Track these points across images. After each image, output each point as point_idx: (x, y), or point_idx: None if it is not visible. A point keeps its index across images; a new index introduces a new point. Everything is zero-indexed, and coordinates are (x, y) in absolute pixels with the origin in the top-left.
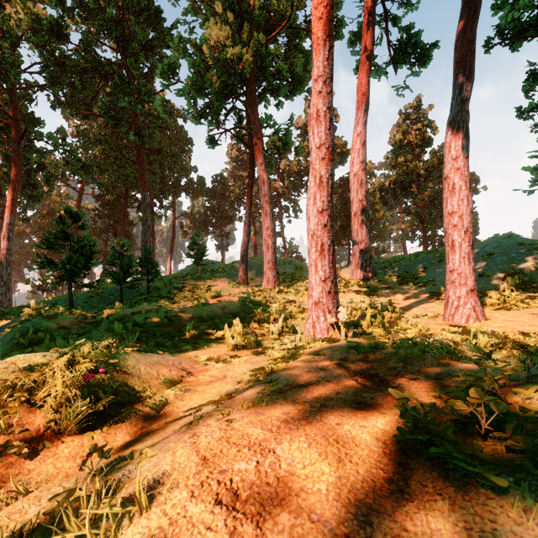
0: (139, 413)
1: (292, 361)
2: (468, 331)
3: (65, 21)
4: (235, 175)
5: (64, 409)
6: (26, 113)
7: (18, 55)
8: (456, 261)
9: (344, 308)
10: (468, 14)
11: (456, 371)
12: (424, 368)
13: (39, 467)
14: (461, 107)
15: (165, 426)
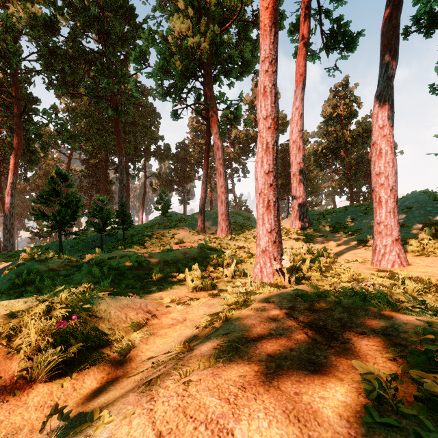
0: (106, 357)
1: (245, 308)
2: (395, 276)
3: (56, 18)
4: (195, 142)
5: (36, 358)
6: (26, 94)
7: (19, 46)
8: (382, 215)
9: (287, 256)
10: (393, 4)
11: (401, 326)
12: (369, 320)
13: (8, 419)
14: (387, 83)
15: (128, 373)
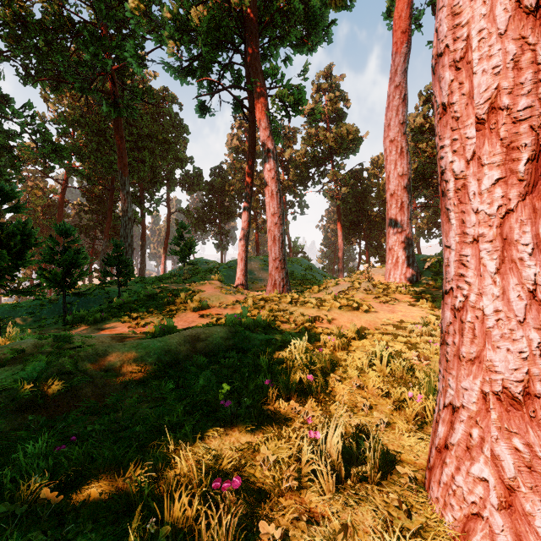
0: None
1: None
2: None
3: None
4: (236, 167)
5: None
6: None
7: None
8: None
9: None
10: None
11: None
12: None
13: None
14: None
15: None
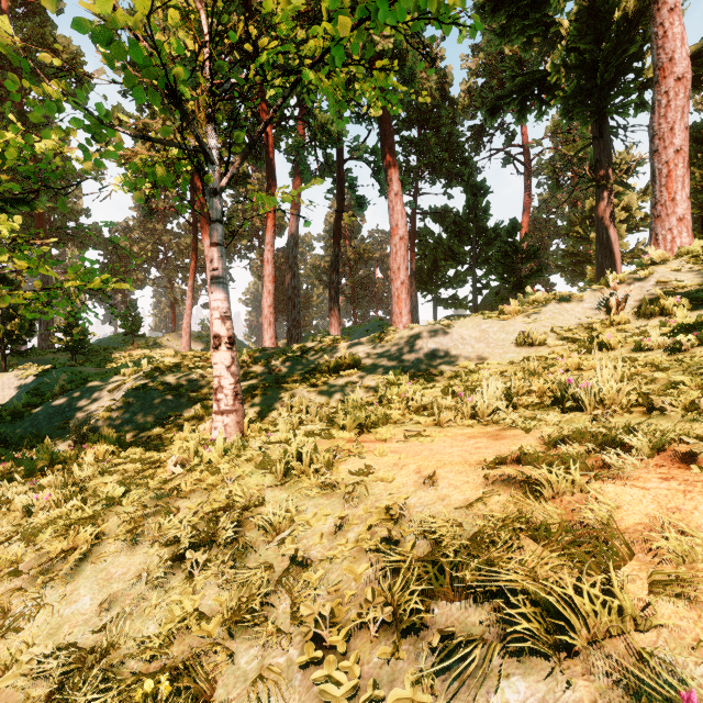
0: None
1: None
2: None
3: None
4: (146, 226)
5: None
6: None
7: None
8: (333, 332)
9: None
10: (338, 216)
11: None
12: None
13: None
14: (335, 258)
15: None
